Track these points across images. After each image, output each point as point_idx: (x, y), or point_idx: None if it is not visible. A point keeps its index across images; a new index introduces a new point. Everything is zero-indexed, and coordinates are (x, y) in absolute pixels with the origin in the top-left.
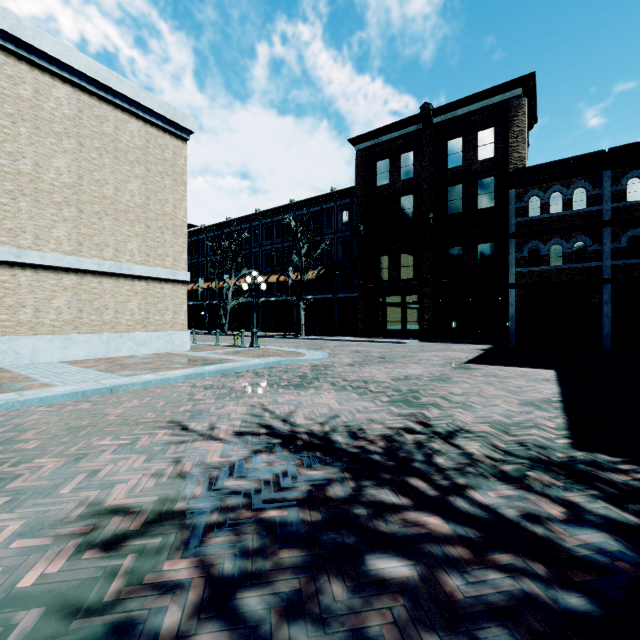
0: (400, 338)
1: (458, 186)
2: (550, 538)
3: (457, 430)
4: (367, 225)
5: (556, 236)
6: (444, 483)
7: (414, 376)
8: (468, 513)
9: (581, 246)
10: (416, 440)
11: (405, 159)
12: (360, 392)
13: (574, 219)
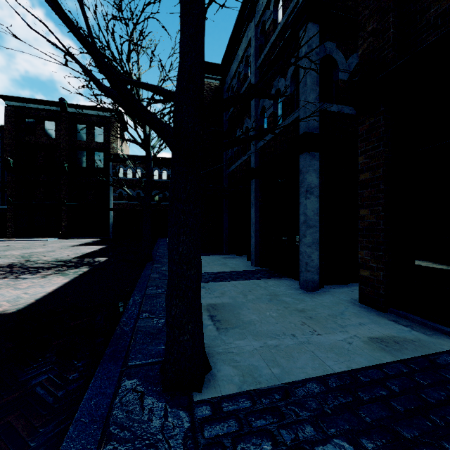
0: (45, 237)
1: (84, 152)
2: (42, 267)
3: (39, 260)
4: (17, 160)
5: (130, 188)
6: (24, 266)
7: (36, 252)
8: (26, 267)
9: (139, 194)
10: (21, 263)
11: (49, 125)
12: (1, 258)
13: (136, 182)
